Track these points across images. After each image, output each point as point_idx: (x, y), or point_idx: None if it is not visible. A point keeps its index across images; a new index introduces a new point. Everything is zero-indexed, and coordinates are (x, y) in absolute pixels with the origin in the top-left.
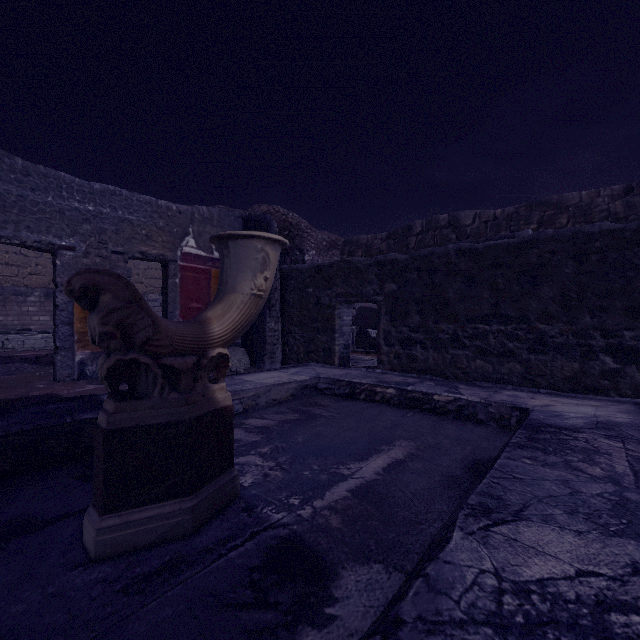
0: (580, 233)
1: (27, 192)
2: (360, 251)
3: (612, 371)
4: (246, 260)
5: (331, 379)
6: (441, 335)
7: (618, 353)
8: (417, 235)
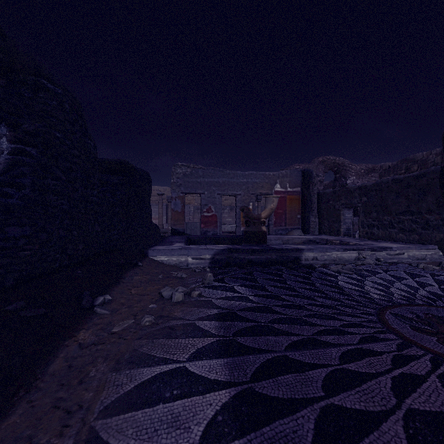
0: None
1: (229, 179)
2: (415, 166)
3: None
4: (269, 201)
5: (321, 238)
6: (384, 222)
7: None
8: None
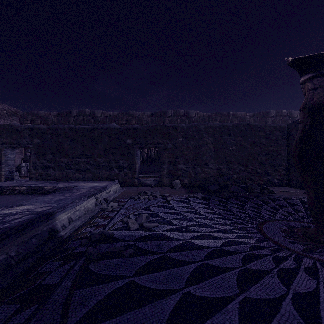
0: (109, 127)
1: None
2: (39, 120)
3: (117, 173)
4: None
5: None
6: (62, 164)
7: (119, 168)
8: (74, 117)
